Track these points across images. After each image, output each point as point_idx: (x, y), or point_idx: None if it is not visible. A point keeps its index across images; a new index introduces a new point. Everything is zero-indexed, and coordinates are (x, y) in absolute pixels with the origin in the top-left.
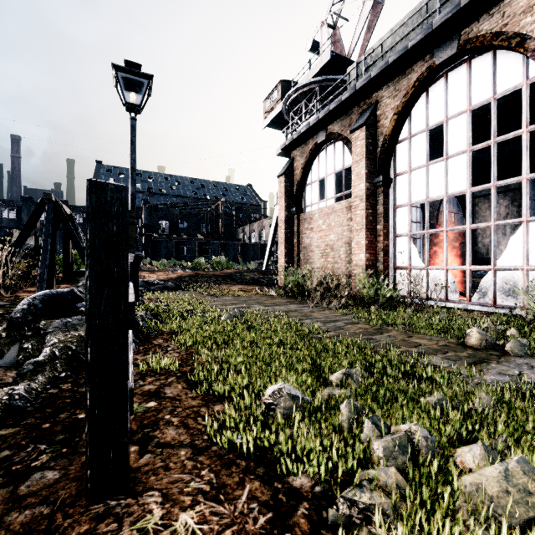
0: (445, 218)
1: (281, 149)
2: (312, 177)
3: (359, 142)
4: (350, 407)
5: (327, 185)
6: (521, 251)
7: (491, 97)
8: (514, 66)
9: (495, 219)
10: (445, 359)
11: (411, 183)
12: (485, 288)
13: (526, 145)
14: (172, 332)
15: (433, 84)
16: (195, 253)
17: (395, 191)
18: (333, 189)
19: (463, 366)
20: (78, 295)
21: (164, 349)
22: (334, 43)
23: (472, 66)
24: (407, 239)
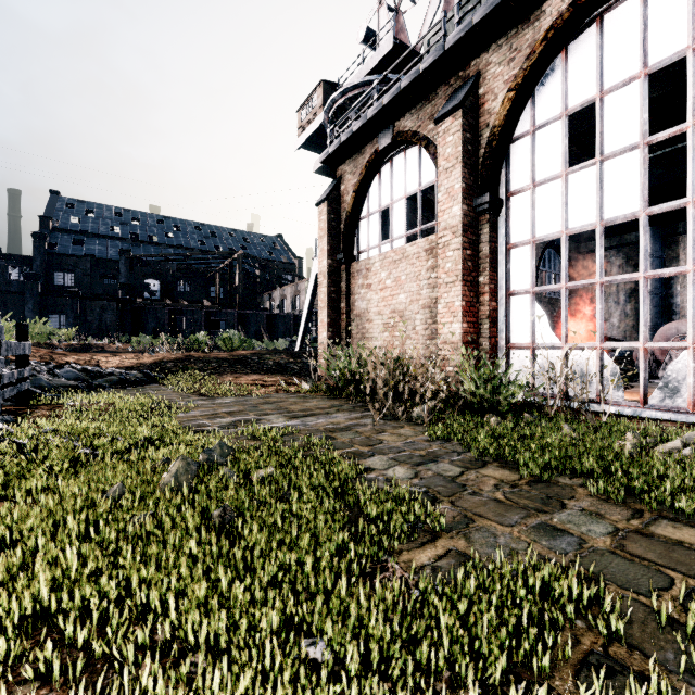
0: (599, 262)
1: (321, 161)
2: (369, 206)
3: (451, 137)
4: None
5: (393, 218)
6: None
7: (687, 47)
8: None
9: (694, 260)
10: None
11: (536, 206)
12: (675, 381)
13: None
14: None
15: (576, 37)
16: (199, 327)
17: (508, 221)
18: (404, 222)
19: None
20: None
21: None
22: (396, 34)
23: None
24: (529, 299)
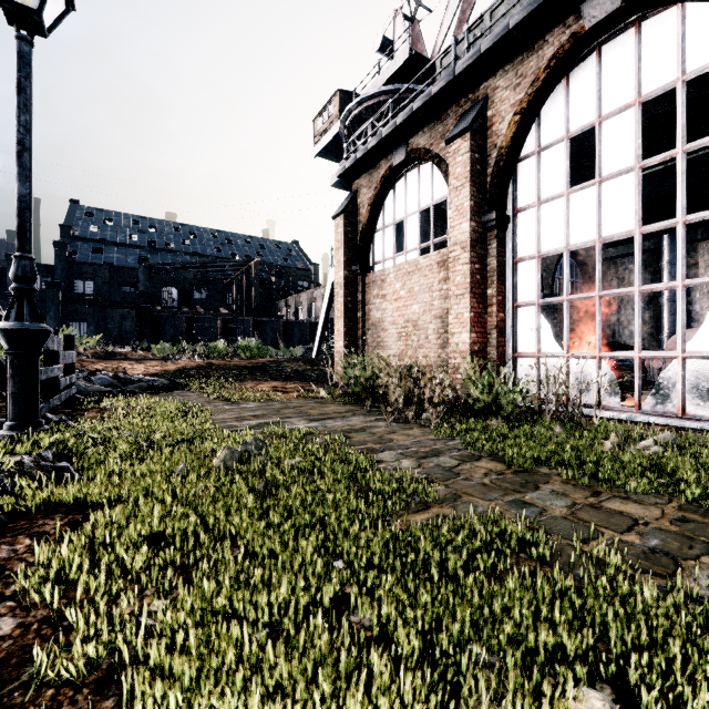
0: (598, 276)
1: (338, 175)
2: (384, 219)
3: (461, 158)
4: None
5: (407, 231)
6: None
7: (676, 79)
8: None
9: (683, 276)
10: None
11: (541, 223)
12: (666, 388)
13: None
14: (85, 503)
15: (577, 64)
16: (216, 334)
17: (515, 236)
18: (417, 236)
19: None
20: None
21: None
22: (412, 43)
23: (644, 32)
24: (534, 310)
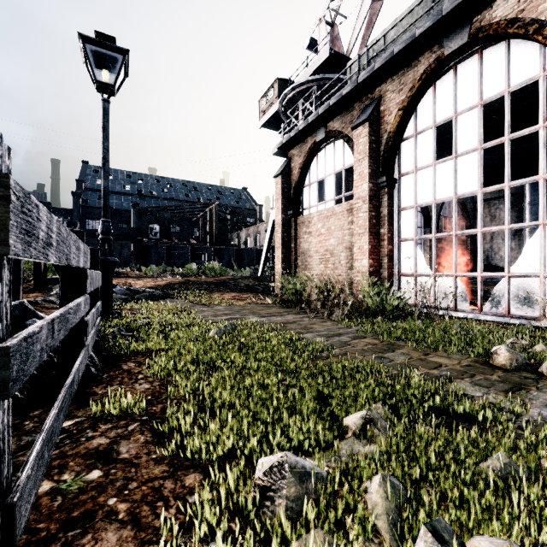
0: (455, 221)
1: (277, 147)
2: (310, 178)
3: (362, 139)
4: (387, 489)
5: (326, 187)
6: (538, 256)
7: (504, 90)
8: (530, 56)
9: (509, 222)
10: (475, 384)
11: (417, 184)
12: (498, 297)
13: (543, 141)
14: (149, 352)
15: (441, 77)
16: (187, 259)
17: (400, 193)
18: (333, 190)
19: (500, 395)
20: (29, 309)
21: (133, 378)
22: (332, 41)
23: (484, 57)
24: (413, 244)
